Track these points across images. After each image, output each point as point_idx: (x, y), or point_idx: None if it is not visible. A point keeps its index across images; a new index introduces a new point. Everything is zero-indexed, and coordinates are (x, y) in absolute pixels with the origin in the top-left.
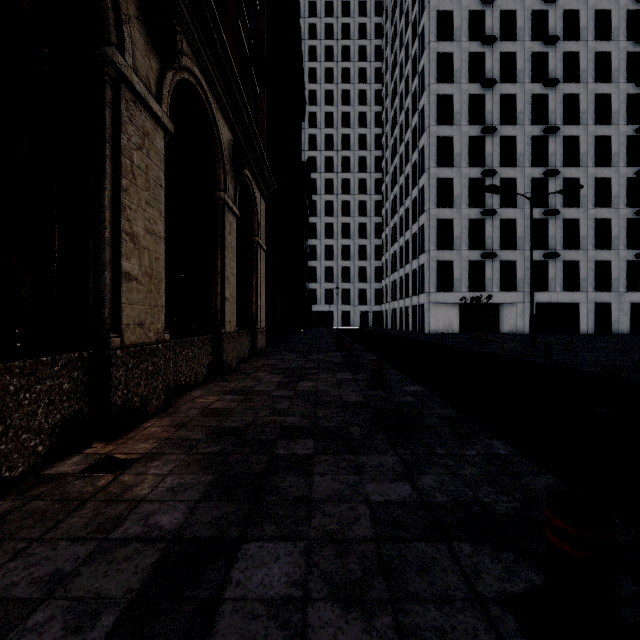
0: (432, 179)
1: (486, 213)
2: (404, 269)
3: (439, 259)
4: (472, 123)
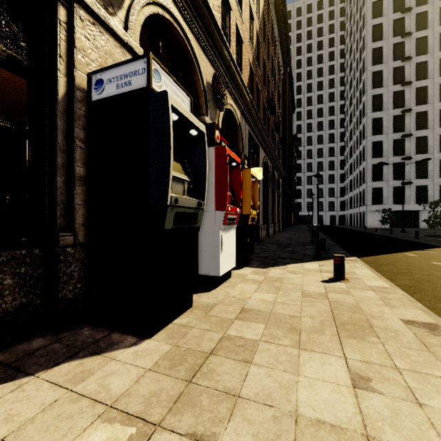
0: (369, 143)
1: (404, 159)
2: (355, 191)
3: (373, 186)
4: (396, 107)
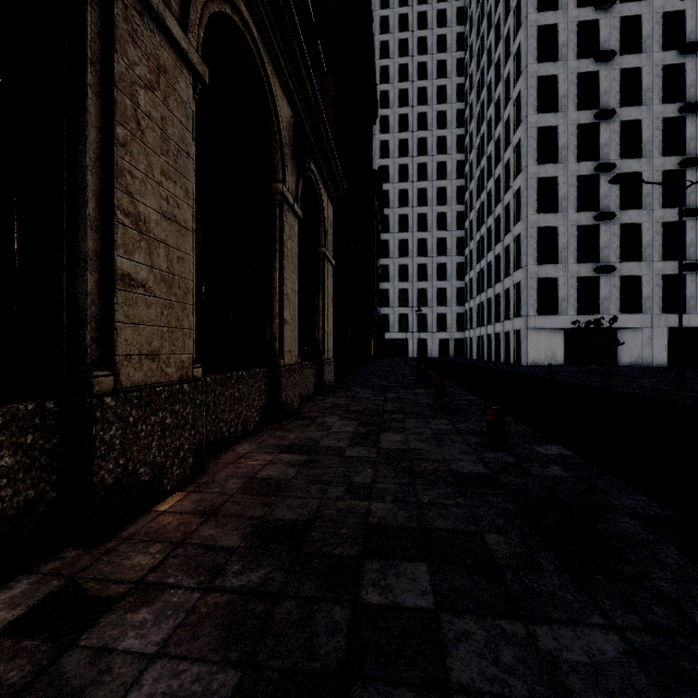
0: (531, 179)
1: (601, 217)
2: (493, 289)
3: (540, 275)
4: (582, 108)
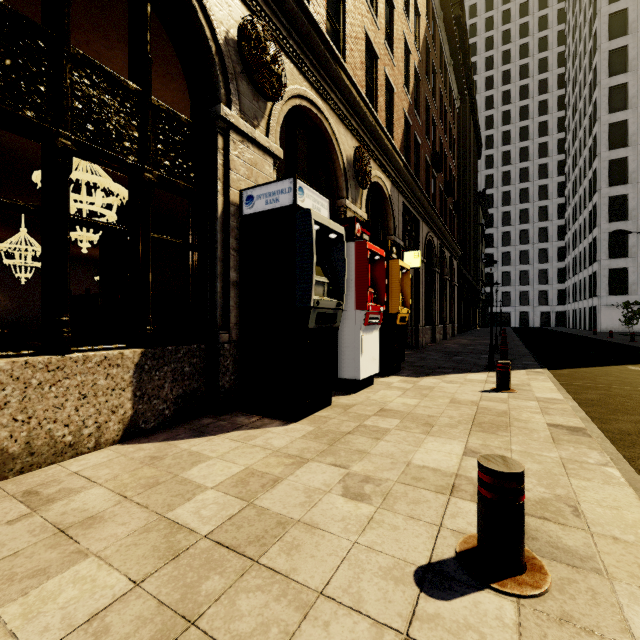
0: (603, 198)
1: None
2: (582, 273)
3: (611, 267)
4: None
